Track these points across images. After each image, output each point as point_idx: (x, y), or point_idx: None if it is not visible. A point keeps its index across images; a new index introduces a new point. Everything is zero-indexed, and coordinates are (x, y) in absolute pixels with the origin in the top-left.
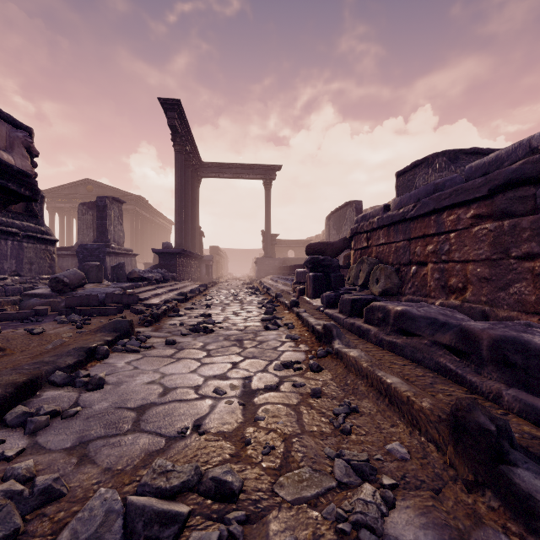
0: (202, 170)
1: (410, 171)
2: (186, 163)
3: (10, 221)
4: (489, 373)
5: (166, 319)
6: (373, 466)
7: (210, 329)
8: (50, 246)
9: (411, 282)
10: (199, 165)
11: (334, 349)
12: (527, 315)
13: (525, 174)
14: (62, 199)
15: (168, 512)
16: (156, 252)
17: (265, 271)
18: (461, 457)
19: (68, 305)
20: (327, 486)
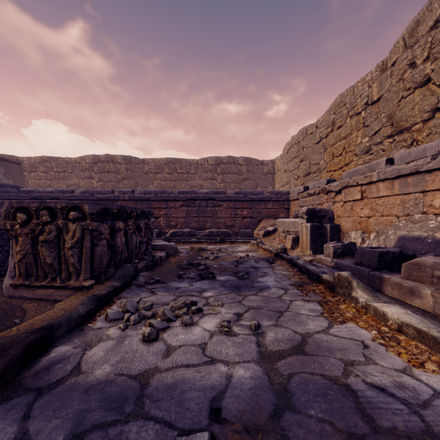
0: None
1: None
2: None
3: None
4: None
5: None
6: None
7: None
8: None
9: None
10: None
11: None
12: None
13: (38, 197)
14: None
15: None
16: None
17: None
18: None
19: None
20: None
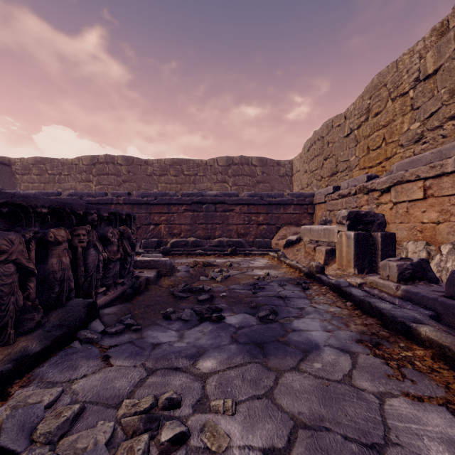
0: None
1: None
2: None
3: None
4: None
5: None
6: None
7: None
8: None
9: None
10: None
11: None
12: None
13: None
14: None
15: None
16: None
17: None
18: None
19: None
20: None
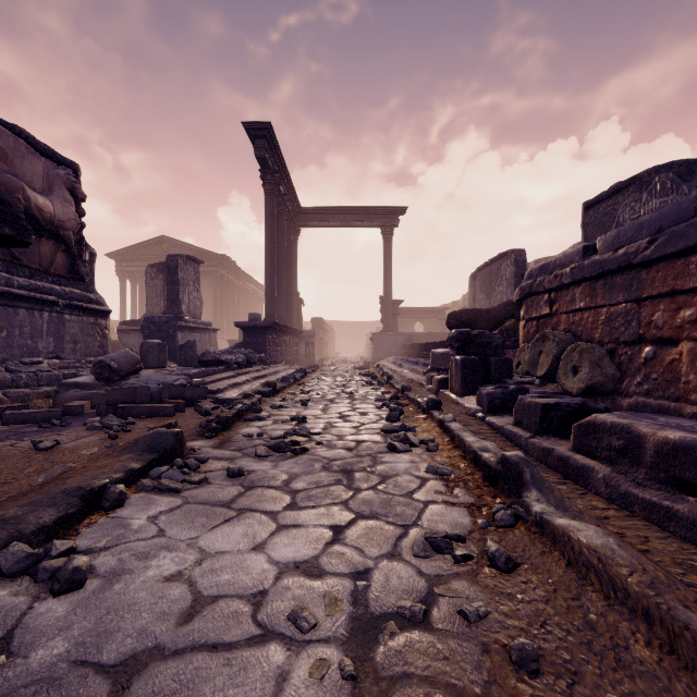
0: (301, 217)
1: (607, 200)
2: (280, 208)
3: (48, 286)
4: None
5: (241, 424)
6: None
7: (301, 447)
8: (101, 319)
9: (642, 373)
10: (297, 212)
11: (532, 514)
12: None
13: None
14: (134, 262)
15: None
16: (239, 326)
17: (384, 350)
18: None
19: (110, 401)
20: None
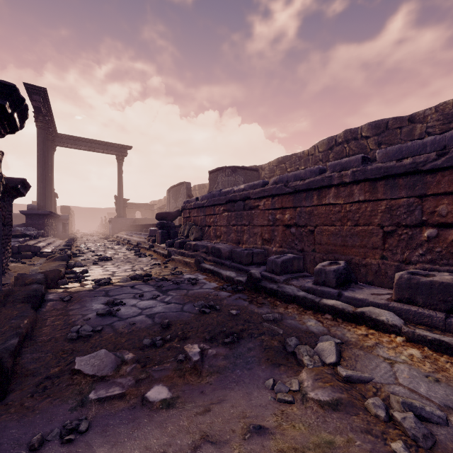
0: (58, 139)
1: (215, 172)
2: (46, 135)
3: None
4: (210, 256)
5: (74, 258)
6: (179, 271)
7: (111, 259)
8: None
9: (206, 234)
10: (54, 135)
11: (172, 258)
12: (233, 243)
13: (232, 199)
14: None
15: (141, 275)
16: (24, 213)
17: (118, 228)
18: (196, 267)
19: None
20: (170, 274)
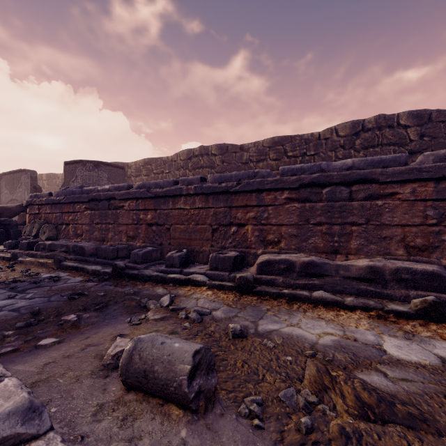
0: None
1: (73, 164)
2: None
3: None
4: (72, 254)
5: None
6: (34, 272)
7: None
8: None
9: (63, 233)
10: None
11: (19, 261)
12: (97, 241)
13: (96, 198)
14: None
15: None
16: None
17: None
18: (55, 266)
19: None
20: (22, 276)
